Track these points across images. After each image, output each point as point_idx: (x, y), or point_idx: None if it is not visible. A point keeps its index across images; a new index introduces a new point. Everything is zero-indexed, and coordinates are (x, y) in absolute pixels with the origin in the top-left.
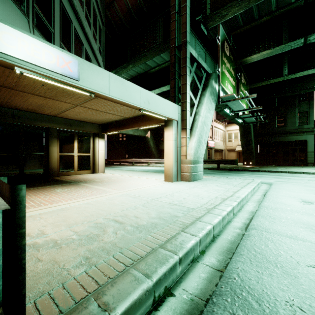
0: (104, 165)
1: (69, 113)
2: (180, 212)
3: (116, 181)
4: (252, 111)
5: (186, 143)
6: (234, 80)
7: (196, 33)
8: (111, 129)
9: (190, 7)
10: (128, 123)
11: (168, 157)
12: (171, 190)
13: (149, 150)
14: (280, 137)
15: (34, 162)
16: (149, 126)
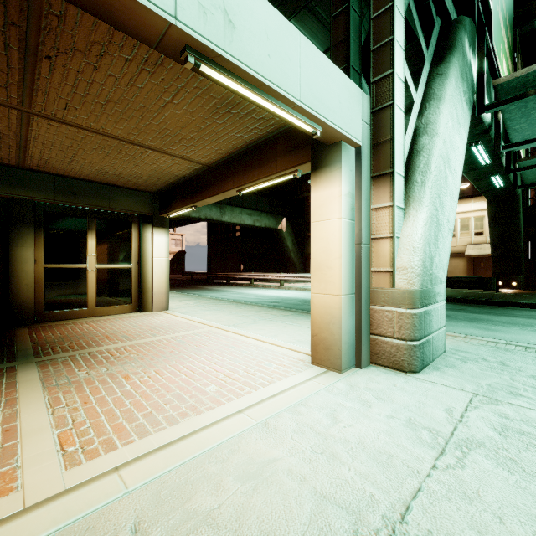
0: (167, 291)
1: (45, 154)
2: None
3: (154, 355)
4: None
5: (394, 228)
6: (510, 57)
7: None
8: (178, 203)
9: None
10: (211, 182)
11: (325, 279)
12: (343, 481)
13: (285, 255)
14: None
15: None
16: (265, 183)
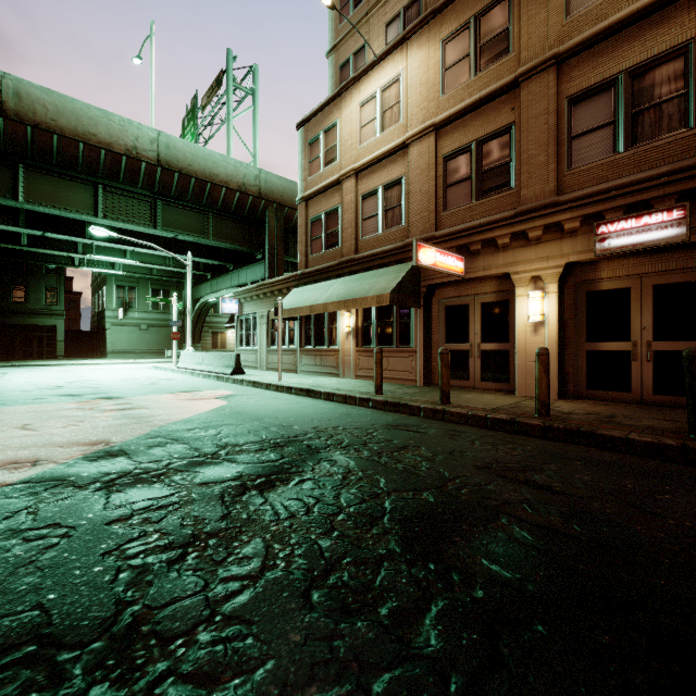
0: None
1: None
2: None
3: None
4: None
5: None
6: None
7: None
8: None
9: None
10: None
11: None
12: None
13: None
14: (19, 317)
15: None
16: None
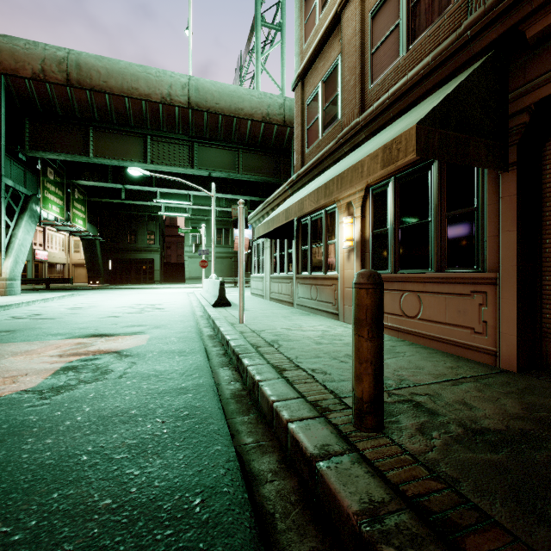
0: None
1: None
2: (3, 302)
3: None
4: (101, 221)
5: (1, 263)
6: (62, 200)
7: (13, 156)
8: None
9: (5, 125)
10: None
11: None
12: None
13: None
14: (132, 254)
15: None
16: None
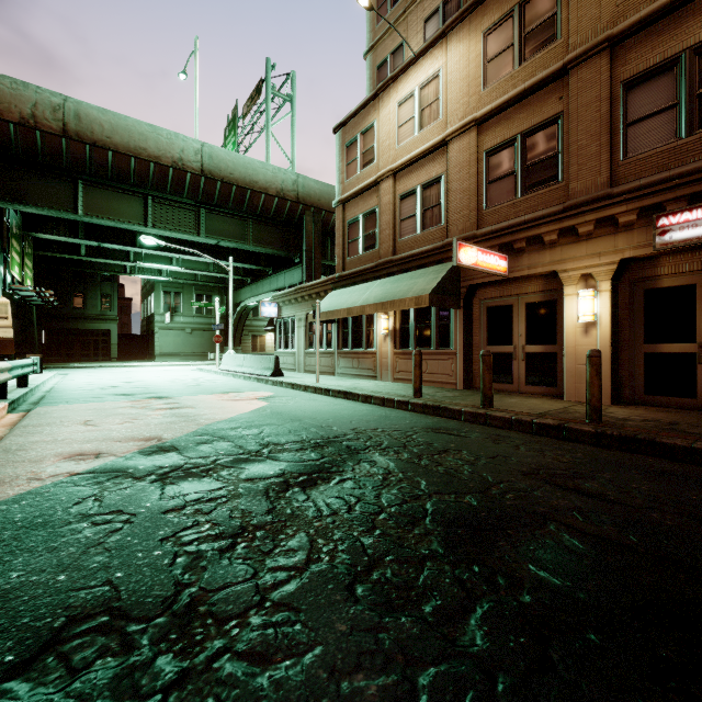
0: None
1: None
2: None
3: None
4: (33, 278)
5: None
6: (20, 257)
7: None
8: None
9: None
10: None
11: None
12: None
13: None
14: (79, 322)
15: None
16: None
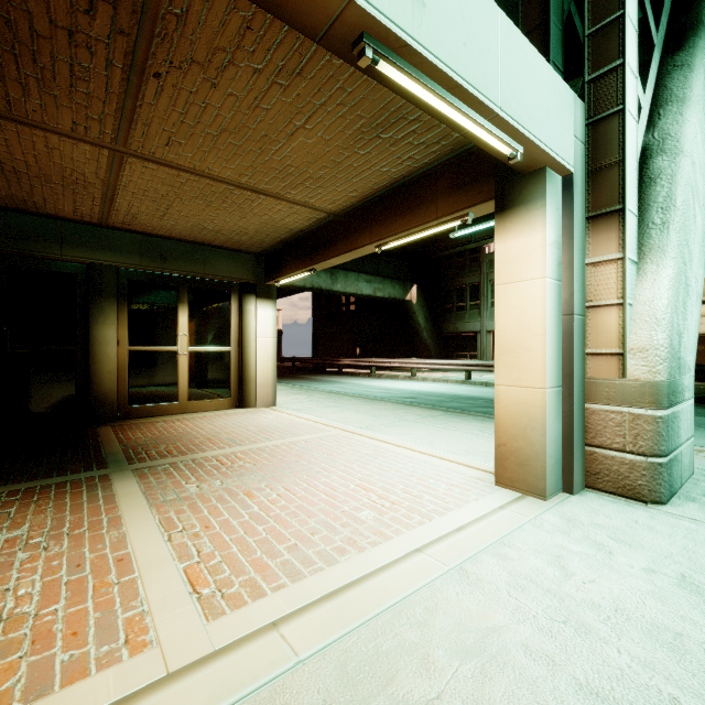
0: (274, 381)
1: (134, 206)
2: None
3: (276, 466)
4: None
5: (625, 290)
6: None
7: None
8: (290, 266)
9: None
10: (338, 236)
11: (518, 365)
12: (616, 670)
13: (415, 335)
14: None
15: (42, 375)
16: (417, 234)
